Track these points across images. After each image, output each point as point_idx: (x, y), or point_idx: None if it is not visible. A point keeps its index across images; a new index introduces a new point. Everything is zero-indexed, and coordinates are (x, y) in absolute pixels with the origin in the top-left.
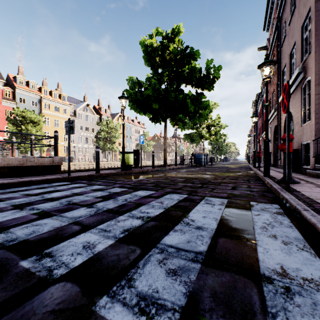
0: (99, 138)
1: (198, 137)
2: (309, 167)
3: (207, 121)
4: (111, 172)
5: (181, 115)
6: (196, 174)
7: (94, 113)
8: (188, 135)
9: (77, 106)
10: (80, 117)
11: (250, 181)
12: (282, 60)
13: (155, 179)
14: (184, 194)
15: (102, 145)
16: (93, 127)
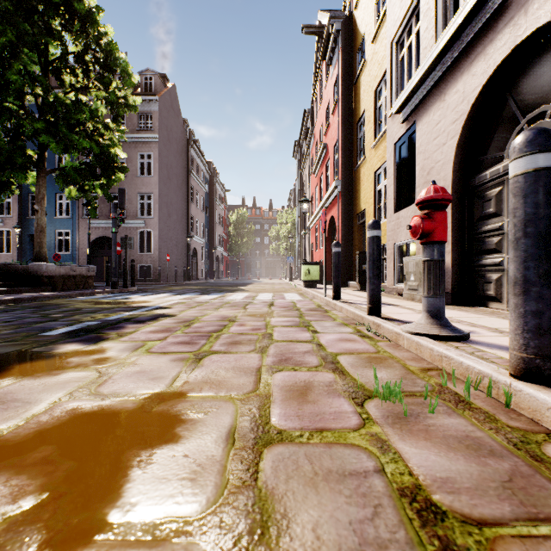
0: None
1: None
2: None
3: None
4: None
5: None
6: None
7: None
8: None
9: None
10: None
11: None
12: None
13: None
14: None
15: None
16: None
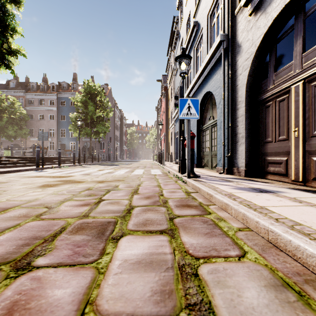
0: None
1: None
2: None
3: None
4: None
5: None
6: None
7: None
8: None
9: None
10: None
11: None
12: (29, 125)
13: None
14: None
15: None
16: None
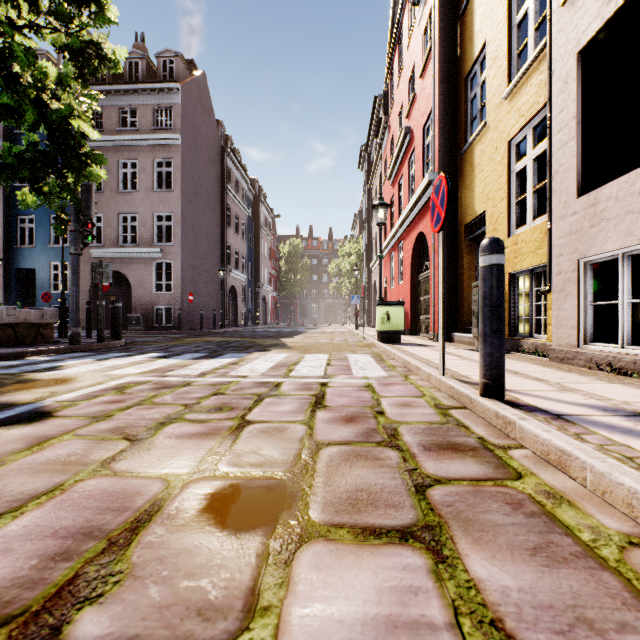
0: None
1: None
2: None
3: None
4: None
5: None
6: None
7: None
8: None
9: None
10: None
11: None
12: None
13: None
14: None
15: None
16: None
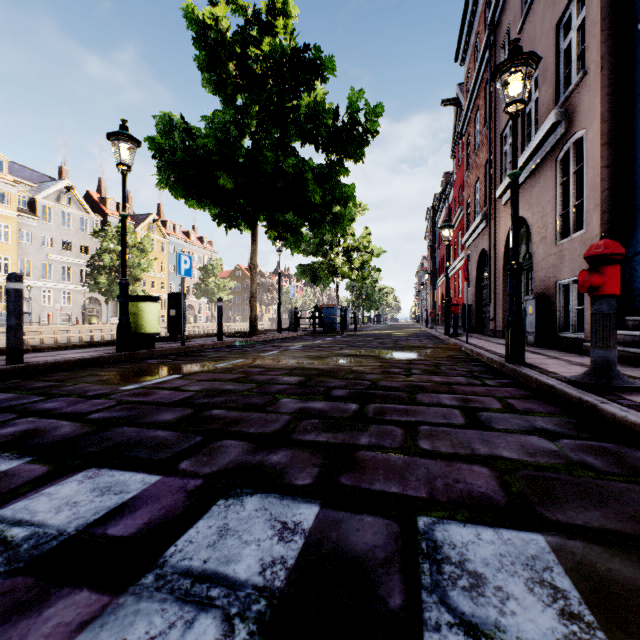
0: (99, 269)
1: (327, 272)
2: (579, 335)
3: (346, 240)
4: (73, 358)
5: (291, 216)
6: (331, 357)
7: (88, 209)
8: (306, 268)
9: (38, 188)
10: (46, 216)
11: (481, 377)
12: (501, 112)
13: (206, 382)
14: (301, 495)
15: (106, 284)
16: (85, 242)
